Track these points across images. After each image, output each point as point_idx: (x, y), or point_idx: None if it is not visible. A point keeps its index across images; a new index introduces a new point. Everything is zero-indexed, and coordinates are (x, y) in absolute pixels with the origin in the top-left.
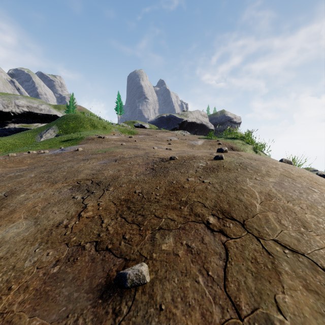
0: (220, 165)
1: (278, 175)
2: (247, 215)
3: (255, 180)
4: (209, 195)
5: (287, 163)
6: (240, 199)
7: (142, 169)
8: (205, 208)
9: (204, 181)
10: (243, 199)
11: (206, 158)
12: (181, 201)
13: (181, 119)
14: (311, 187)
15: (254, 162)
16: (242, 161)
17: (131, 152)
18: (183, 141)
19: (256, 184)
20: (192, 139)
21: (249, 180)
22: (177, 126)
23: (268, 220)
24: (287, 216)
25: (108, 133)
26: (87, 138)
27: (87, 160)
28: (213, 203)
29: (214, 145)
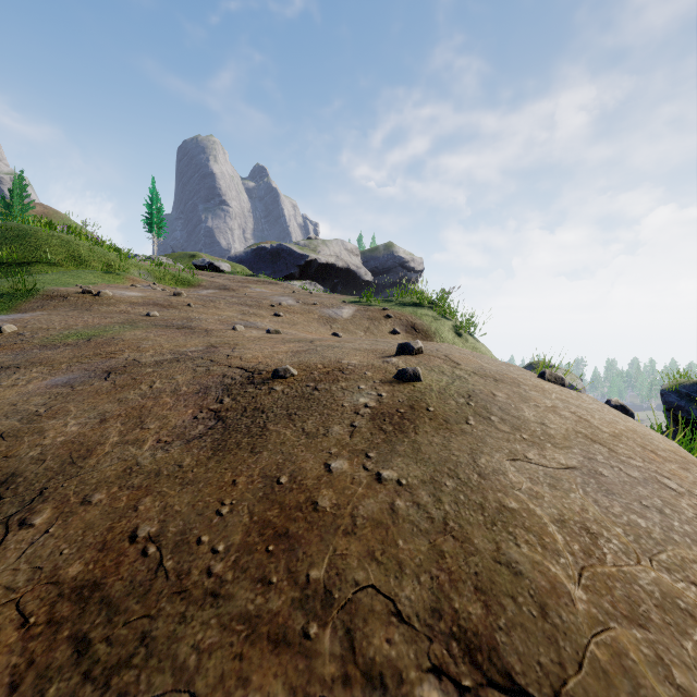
0: (417, 405)
1: (571, 436)
2: (557, 653)
3: (526, 463)
4: (407, 546)
5: (555, 381)
6: (512, 563)
7: (185, 414)
8: (403, 627)
9: (382, 476)
10: (521, 562)
11: (376, 376)
12: (309, 590)
13: (303, 256)
14: (660, 476)
15: (500, 392)
16: (470, 388)
17: (168, 343)
18: (309, 308)
19: (536, 484)
20: (330, 305)
21: (511, 466)
22: (295, 271)
23: (636, 678)
24: (680, 638)
25: (119, 282)
26: (45, 293)
27: (13, 369)
28: (427, 596)
29: (377, 319)
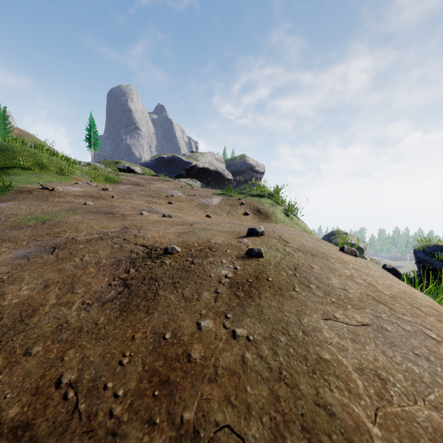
0: (260, 276)
1: (364, 299)
2: None
3: (335, 321)
4: (253, 392)
5: (350, 253)
6: (327, 405)
7: (102, 282)
8: None
9: (236, 333)
10: (334, 404)
11: (233, 253)
12: (182, 430)
13: (188, 163)
14: (424, 328)
15: (316, 265)
16: (296, 262)
17: (96, 225)
18: (191, 198)
19: (342, 339)
20: (205, 196)
21: (325, 325)
22: (183, 172)
23: None
24: None
25: (68, 180)
26: (17, 189)
27: None
28: (268, 434)
29: (235, 205)
